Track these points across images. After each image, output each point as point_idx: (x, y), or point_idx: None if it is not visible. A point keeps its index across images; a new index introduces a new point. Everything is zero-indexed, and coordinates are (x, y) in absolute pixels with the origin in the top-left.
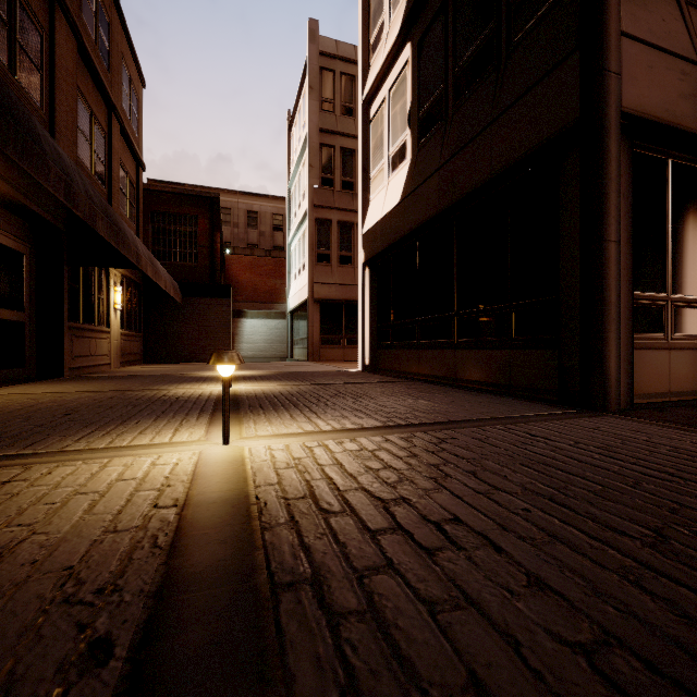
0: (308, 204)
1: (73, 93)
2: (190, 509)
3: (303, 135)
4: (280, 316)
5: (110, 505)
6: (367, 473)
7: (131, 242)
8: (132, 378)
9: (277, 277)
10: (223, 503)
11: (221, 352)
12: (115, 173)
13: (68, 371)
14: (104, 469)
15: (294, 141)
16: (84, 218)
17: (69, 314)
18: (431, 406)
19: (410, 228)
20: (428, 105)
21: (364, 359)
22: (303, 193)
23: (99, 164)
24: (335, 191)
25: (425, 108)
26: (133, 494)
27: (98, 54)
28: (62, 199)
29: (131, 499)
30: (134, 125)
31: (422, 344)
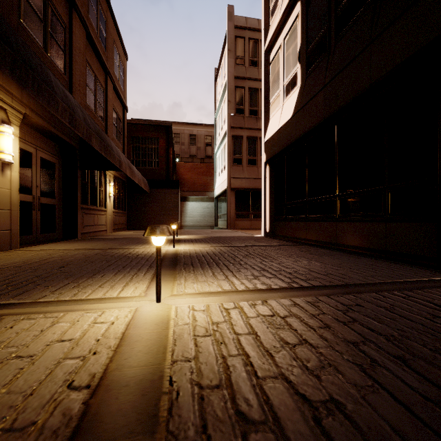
0: (227, 126)
1: (83, 64)
2: (99, 394)
3: (224, 82)
4: (209, 200)
5: (30, 379)
6: (284, 349)
7: (115, 153)
8: (116, 240)
9: (207, 175)
10: (135, 388)
11: (154, 225)
12: (110, 113)
13: (80, 235)
14: (53, 326)
15: (218, 87)
16: (83, 137)
17: (81, 199)
18: (324, 268)
19: (300, 134)
20: (314, 43)
21: (265, 228)
22: (224, 120)
23: (100, 108)
24: (245, 116)
25: (311, 45)
26: (58, 363)
27: (99, 40)
28: (67, 124)
29: (53, 370)
30: (121, 84)
31: (309, 218)
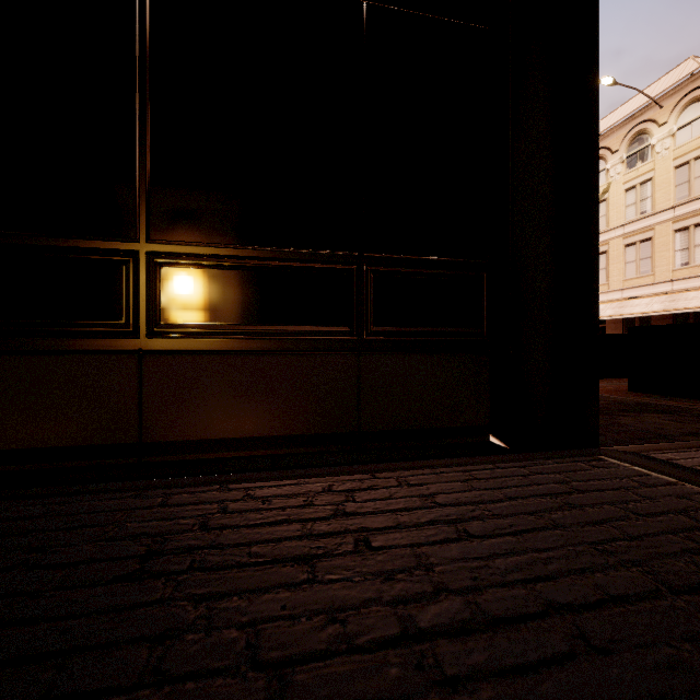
0: None
1: None
2: None
3: None
4: None
5: None
6: None
7: None
8: None
9: None
10: None
11: None
12: None
13: None
14: None
15: None
16: None
17: None
18: None
19: None
20: None
21: None
22: None
23: None
24: None
25: None
26: None
27: None
28: None
29: None
30: None
31: None
